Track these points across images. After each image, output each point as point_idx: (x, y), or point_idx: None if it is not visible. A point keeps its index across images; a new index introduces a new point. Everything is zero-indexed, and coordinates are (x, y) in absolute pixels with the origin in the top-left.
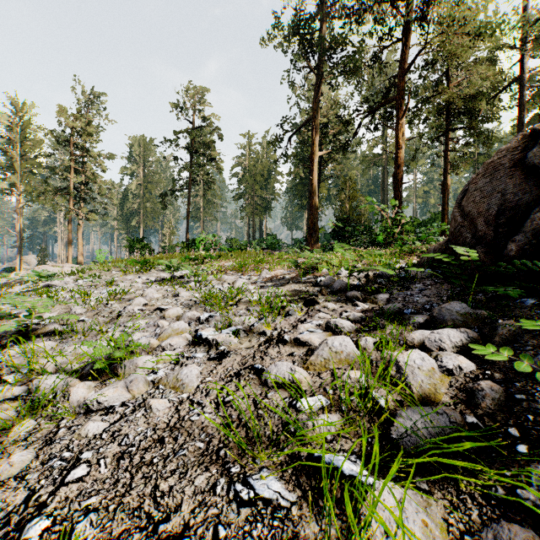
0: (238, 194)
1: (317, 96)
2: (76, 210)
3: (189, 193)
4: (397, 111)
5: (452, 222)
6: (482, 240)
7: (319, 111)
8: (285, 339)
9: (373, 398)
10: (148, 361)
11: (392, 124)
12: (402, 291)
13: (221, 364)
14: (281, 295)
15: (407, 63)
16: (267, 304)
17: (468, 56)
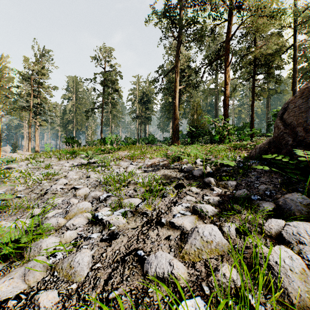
0: (131, 111)
1: (178, 53)
2: (33, 120)
3: (102, 110)
4: (226, 62)
5: (275, 129)
6: (301, 143)
7: (179, 62)
8: (162, 222)
9: (253, 307)
10: (51, 243)
11: (223, 70)
12: (244, 178)
13: (110, 246)
14: (158, 178)
15: (232, 34)
16: (149, 185)
17: (267, 31)
